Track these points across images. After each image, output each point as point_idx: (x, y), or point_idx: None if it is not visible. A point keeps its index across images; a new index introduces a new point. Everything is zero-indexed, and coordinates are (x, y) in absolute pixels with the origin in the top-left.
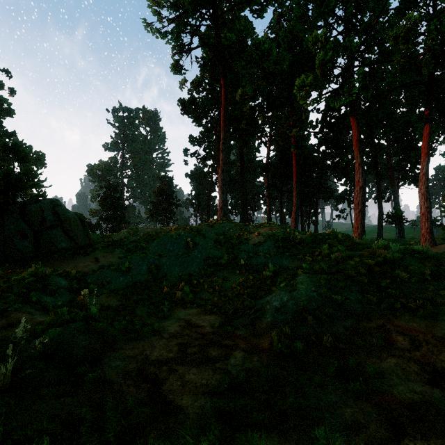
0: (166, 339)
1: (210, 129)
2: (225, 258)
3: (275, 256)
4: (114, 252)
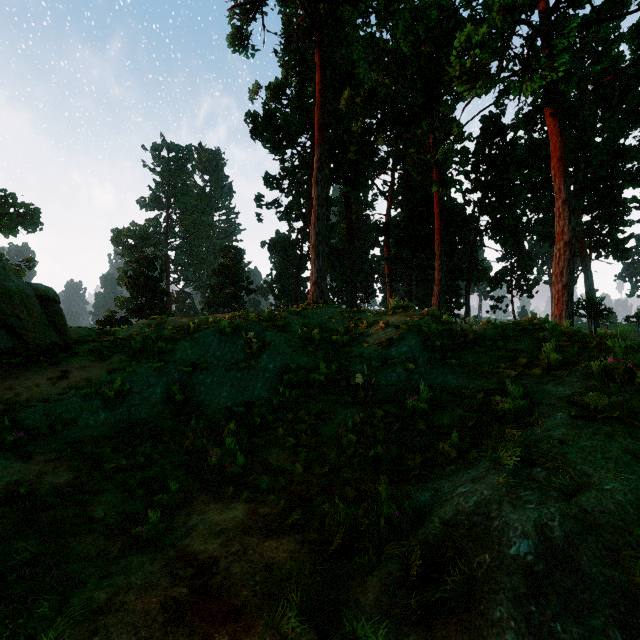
0: None
1: (298, 166)
2: (322, 370)
3: (427, 366)
4: (107, 360)
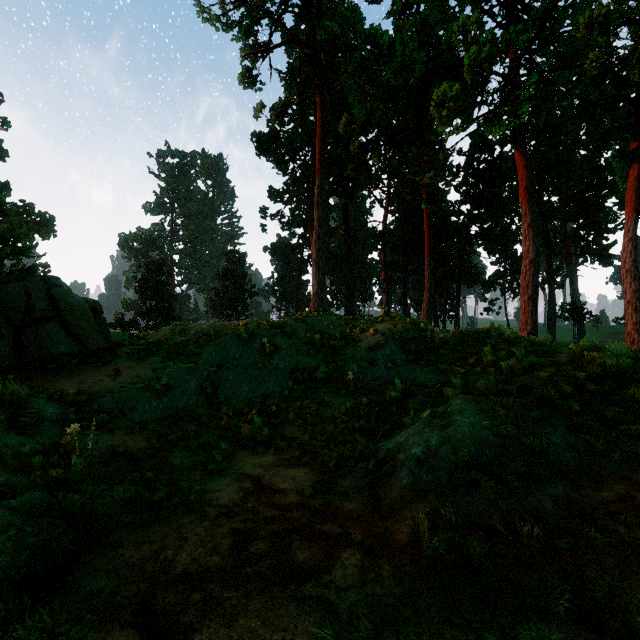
0: (211, 520)
1: (299, 179)
2: (323, 369)
3: (403, 366)
4: (146, 361)
